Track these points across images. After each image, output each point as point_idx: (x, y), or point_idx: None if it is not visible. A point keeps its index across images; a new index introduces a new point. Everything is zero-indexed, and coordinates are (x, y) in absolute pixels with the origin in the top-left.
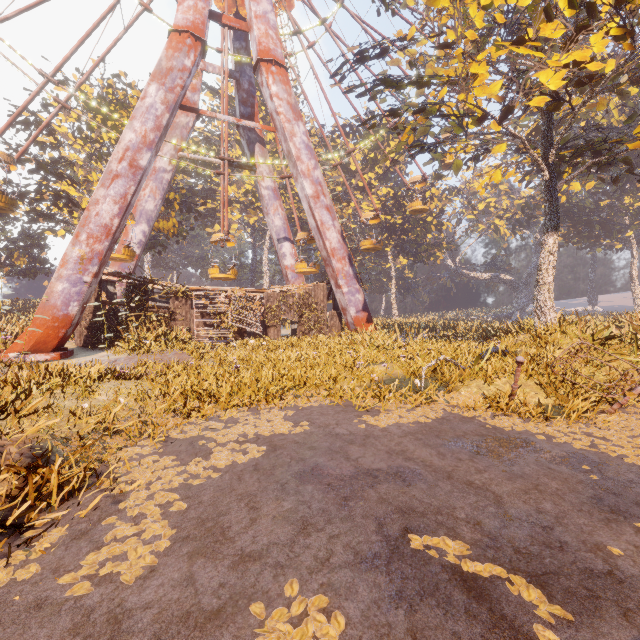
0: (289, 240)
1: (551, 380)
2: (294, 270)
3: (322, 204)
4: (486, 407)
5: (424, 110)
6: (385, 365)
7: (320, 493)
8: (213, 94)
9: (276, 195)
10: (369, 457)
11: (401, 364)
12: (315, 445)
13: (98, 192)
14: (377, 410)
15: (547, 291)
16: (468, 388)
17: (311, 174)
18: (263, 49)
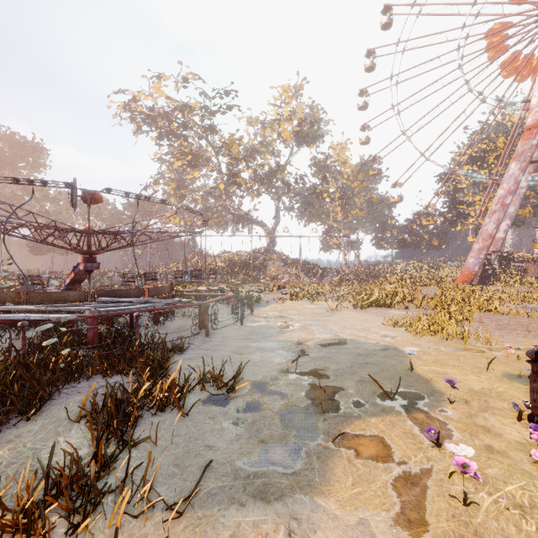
0: None
1: None
2: None
3: None
4: None
5: None
6: None
7: None
8: None
9: None
10: None
11: None
12: None
13: (486, 220)
14: None
15: None
16: None
17: None
18: None
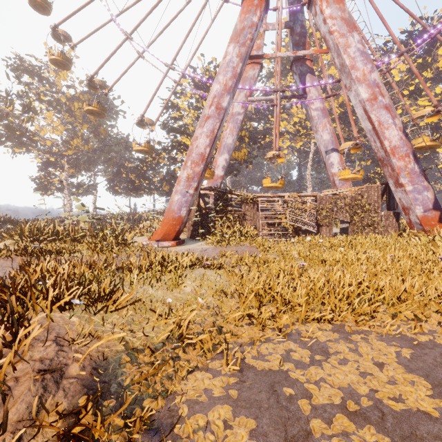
0: (336, 150)
1: None
2: None
3: (380, 104)
4: None
5: None
6: None
7: None
8: (270, 59)
9: (324, 114)
10: None
11: None
12: None
13: (197, 131)
14: None
15: None
16: None
17: (367, 78)
18: None
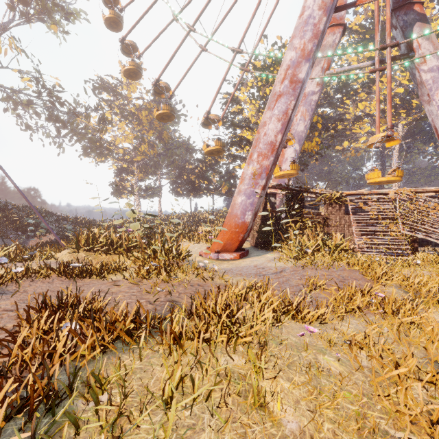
0: None
1: None
2: None
3: None
4: None
5: None
6: None
7: None
8: None
9: None
10: None
11: None
12: None
13: (265, 115)
14: None
15: None
16: None
17: None
18: None
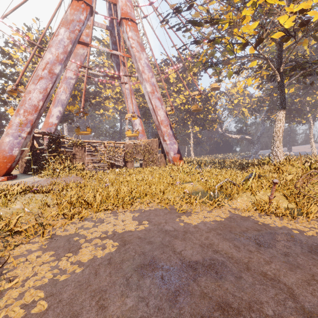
0: (138, 116)
1: (291, 193)
2: (141, 132)
3: (156, 96)
4: (254, 209)
5: (213, 40)
6: (192, 184)
7: (155, 288)
8: (99, 42)
9: (131, 93)
10: (189, 250)
11: (201, 183)
12: (152, 240)
13: (30, 86)
14: (189, 212)
15: (279, 142)
16: (241, 197)
17: (150, 80)
18: (124, 12)
